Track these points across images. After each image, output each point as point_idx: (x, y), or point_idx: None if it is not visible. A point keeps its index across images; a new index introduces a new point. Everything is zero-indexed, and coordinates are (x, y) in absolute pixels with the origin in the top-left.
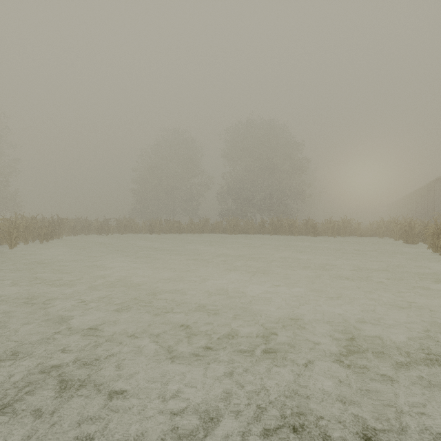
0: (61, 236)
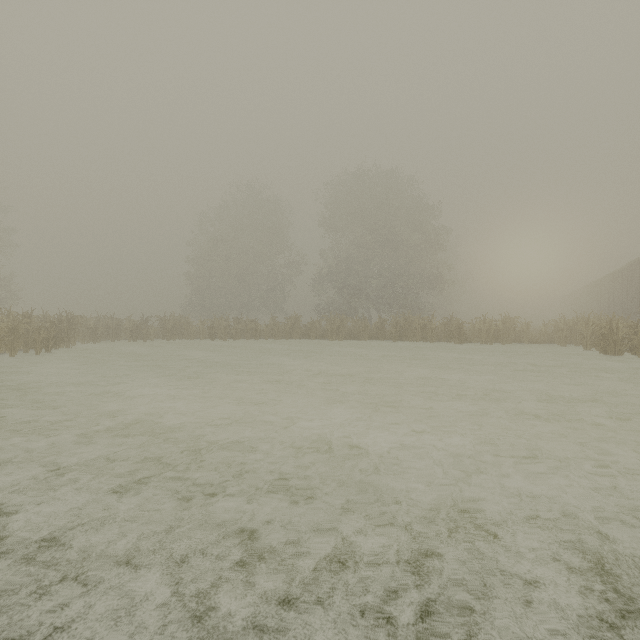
0: (73, 342)
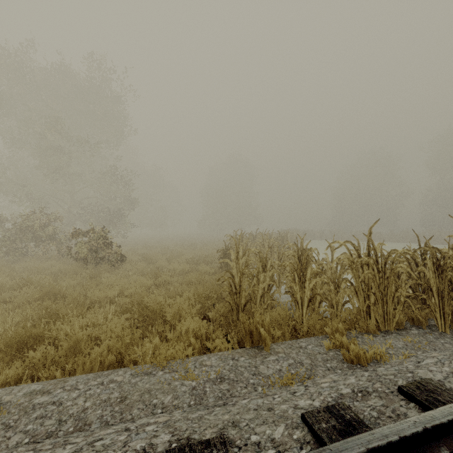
0: None
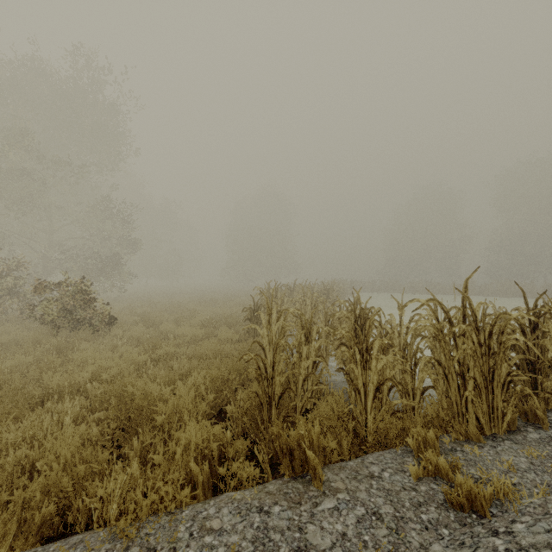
0: None
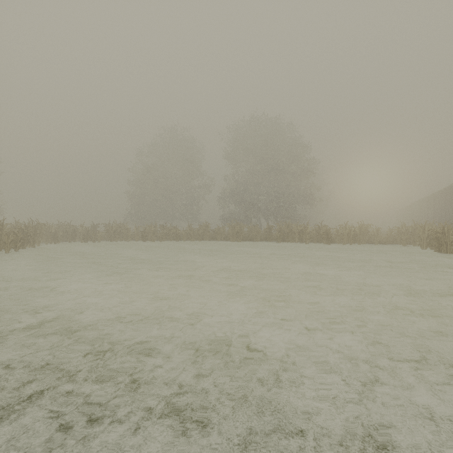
0: (38, 243)
